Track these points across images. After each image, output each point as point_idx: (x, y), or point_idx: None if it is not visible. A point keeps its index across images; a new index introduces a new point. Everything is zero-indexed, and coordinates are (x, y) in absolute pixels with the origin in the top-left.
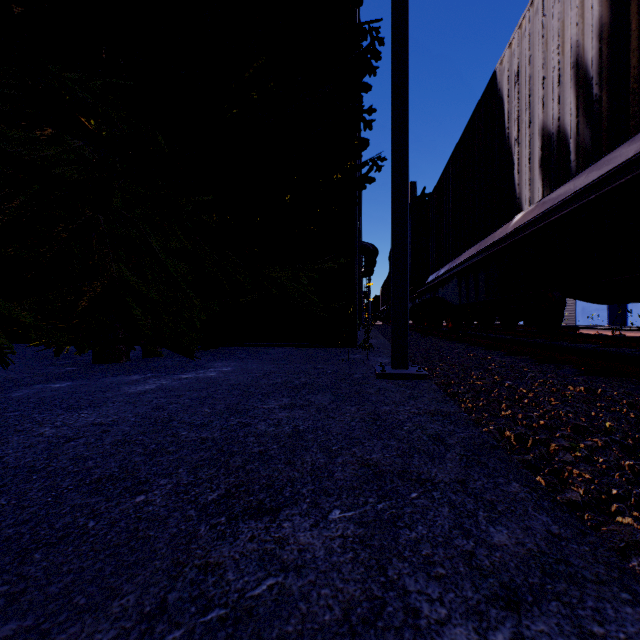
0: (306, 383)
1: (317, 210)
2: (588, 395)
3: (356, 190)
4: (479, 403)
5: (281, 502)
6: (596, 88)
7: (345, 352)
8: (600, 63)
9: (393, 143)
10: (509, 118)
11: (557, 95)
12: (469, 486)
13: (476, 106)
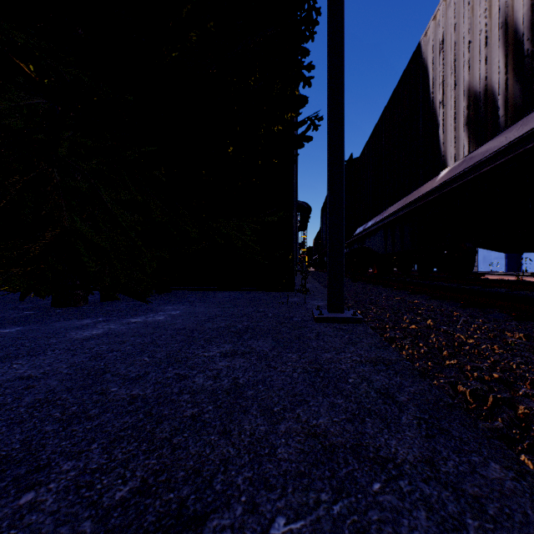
0: (248, 327)
1: (259, 162)
2: (533, 343)
3: (295, 148)
4: (421, 350)
5: (209, 503)
6: (528, 43)
7: (284, 295)
8: (532, 19)
9: (330, 102)
10: (434, 83)
11: (484, 56)
12: (440, 469)
13: (401, 76)
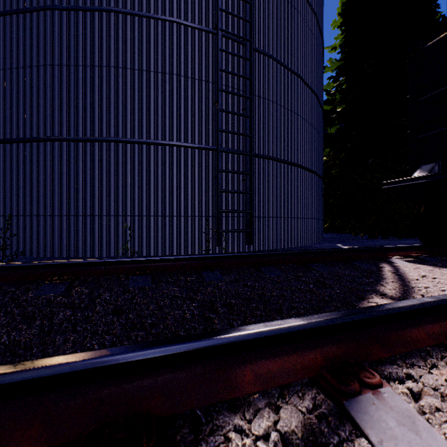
0: None
1: None
2: None
3: None
4: None
5: None
6: None
7: None
8: None
9: None
10: None
11: None
12: None
13: None
